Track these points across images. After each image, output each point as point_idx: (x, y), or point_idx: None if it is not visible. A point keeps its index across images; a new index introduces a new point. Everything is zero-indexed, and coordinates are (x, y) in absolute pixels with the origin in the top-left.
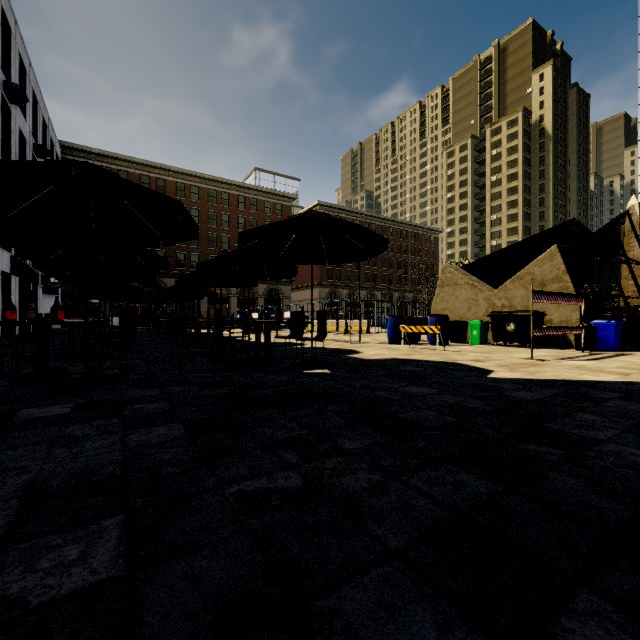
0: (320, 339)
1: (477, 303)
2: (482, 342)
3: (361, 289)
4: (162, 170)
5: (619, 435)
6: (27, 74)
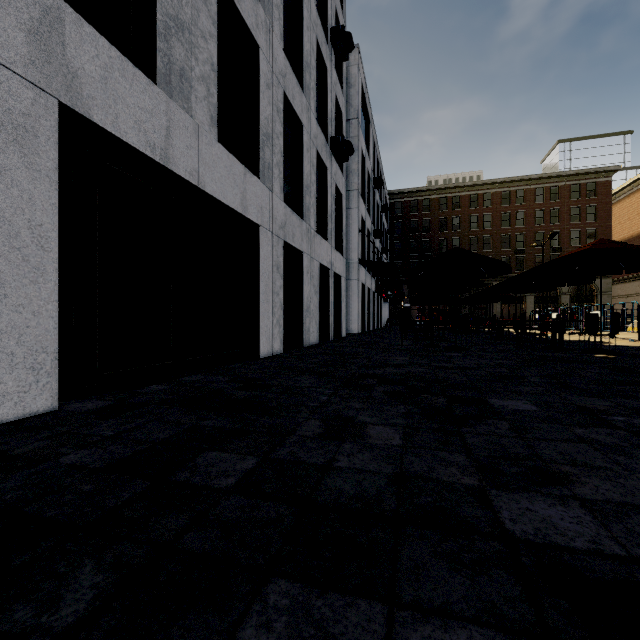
0: (611, 335)
1: None
2: None
3: None
4: (457, 188)
5: None
6: (378, 163)
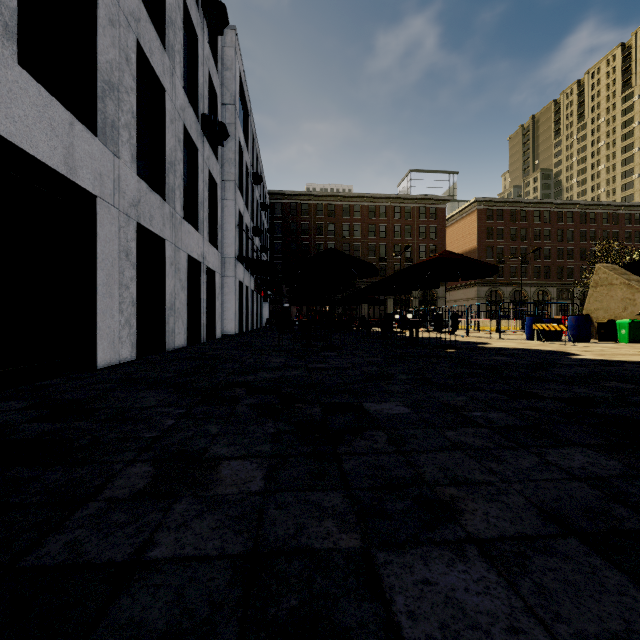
0: (452, 332)
1: (634, 303)
2: (632, 341)
3: (529, 286)
4: (332, 197)
5: (576, 371)
6: (258, 159)
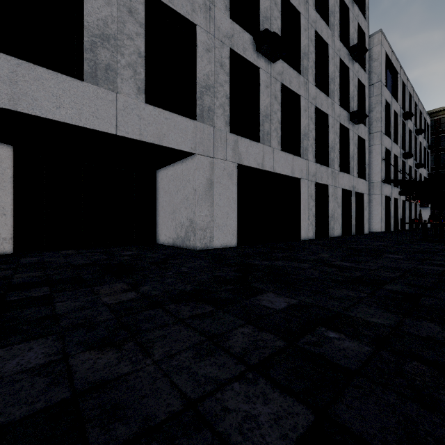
0: None
1: None
2: None
3: None
4: None
5: None
6: (411, 97)
